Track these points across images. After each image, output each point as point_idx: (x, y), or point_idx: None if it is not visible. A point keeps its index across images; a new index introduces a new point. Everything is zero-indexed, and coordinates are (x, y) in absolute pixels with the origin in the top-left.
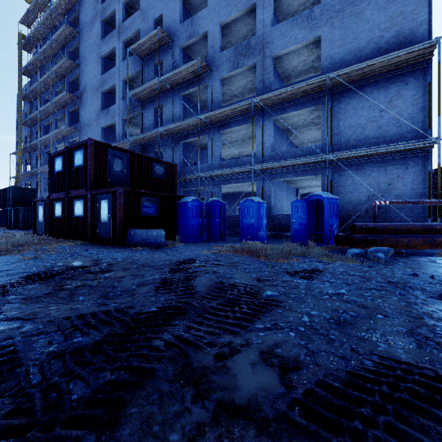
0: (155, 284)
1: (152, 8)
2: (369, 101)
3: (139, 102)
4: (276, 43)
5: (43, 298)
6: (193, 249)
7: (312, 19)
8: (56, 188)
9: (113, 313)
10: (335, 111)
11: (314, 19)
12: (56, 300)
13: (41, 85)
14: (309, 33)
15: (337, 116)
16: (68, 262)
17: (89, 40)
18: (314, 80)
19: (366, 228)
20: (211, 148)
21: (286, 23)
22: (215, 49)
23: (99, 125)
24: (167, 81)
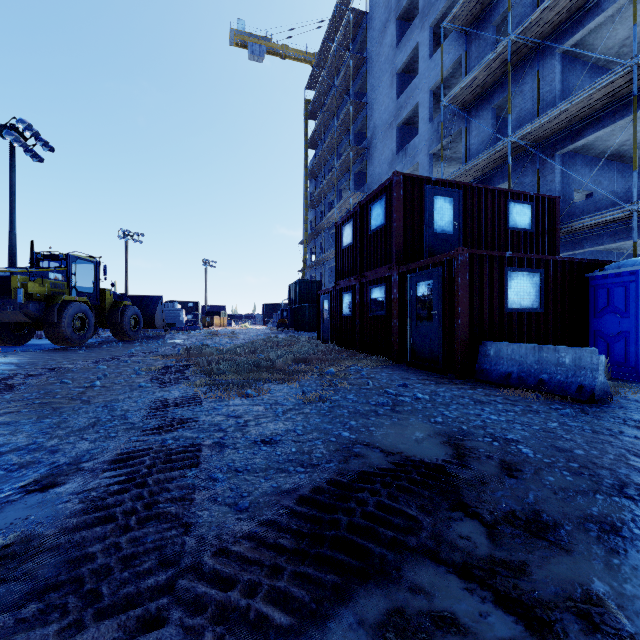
0: None
1: None
2: None
3: (459, 113)
4: None
5: None
6: None
7: None
8: (344, 271)
9: None
10: None
11: None
12: None
13: (325, 153)
14: None
15: None
16: (386, 434)
17: (379, 60)
18: None
19: None
20: None
21: None
22: None
23: None
24: (526, 36)
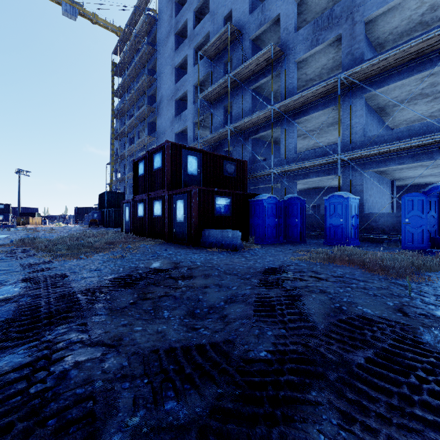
0: (250, 305)
1: (221, 7)
2: None
3: (208, 104)
4: (370, 2)
5: (128, 309)
6: (274, 253)
7: None
8: (139, 190)
9: (210, 353)
10: None
11: None
12: (141, 313)
13: (127, 103)
14: None
15: None
16: (150, 264)
17: (164, 54)
18: (434, 32)
19: None
20: (285, 141)
21: None
22: (289, 31)
23: (173, 131)
24: (236, 77)
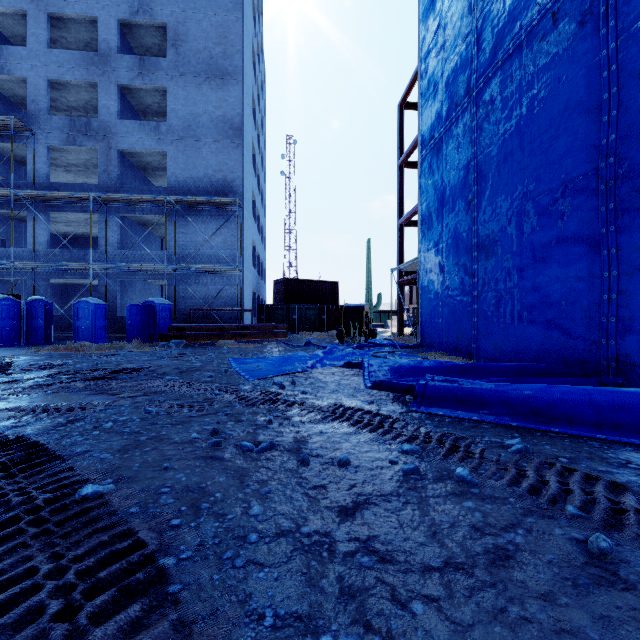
0: None
1: None
2: (205, 224)
3: None
4: (123, 138)
5: None
6: (6, 352)
7: (159, 133)
8: None
9: None
10: (179, 225)
11: (161, 134)
12: None
13: None
14: (157, 145)
15: (181, 230)
16: None
17: None
18: (156, 196)
19: (178, 328)
20: (34, 231)
21: (134, 123)
22: (39, 107)
23: None
24: None
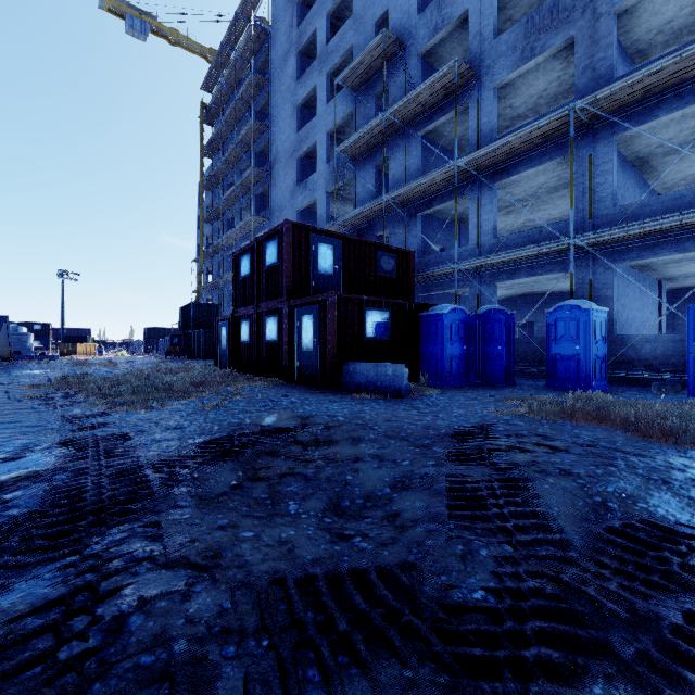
0: (440, 497)
1: (372, 6)
2: None
3: (350, 161)
4: None
5: (229, 497)
6: (464, 403)
7: None
8: (242, 300)
9: (379, 590)
10: None
11: None
12: (250, 505)
13: (223, 166)
14: None
15: None
16: (262, 419)
17: (281, 87)
18: None
19: None
20: (477, 217)
21: None
22: (483, 36)
23: (294, 207)
24: (397, 116)
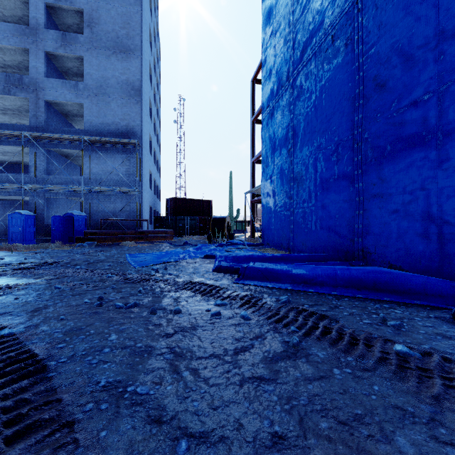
0: None
1: None
2: (113, 157)
3: None
4: (49, 92)
5: None
6: None
7: (78, 89)
8: None
9: None
10: (93, 158)
11: (79, 90)
12: None
13: None
14: (76, 98)
15: (95, 161)
16: None
17: None
18: (75, 136)
19: (91, 233)
20: None
21: (58, 81)
22: None
23: None
24: None
